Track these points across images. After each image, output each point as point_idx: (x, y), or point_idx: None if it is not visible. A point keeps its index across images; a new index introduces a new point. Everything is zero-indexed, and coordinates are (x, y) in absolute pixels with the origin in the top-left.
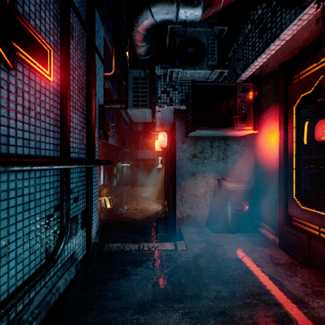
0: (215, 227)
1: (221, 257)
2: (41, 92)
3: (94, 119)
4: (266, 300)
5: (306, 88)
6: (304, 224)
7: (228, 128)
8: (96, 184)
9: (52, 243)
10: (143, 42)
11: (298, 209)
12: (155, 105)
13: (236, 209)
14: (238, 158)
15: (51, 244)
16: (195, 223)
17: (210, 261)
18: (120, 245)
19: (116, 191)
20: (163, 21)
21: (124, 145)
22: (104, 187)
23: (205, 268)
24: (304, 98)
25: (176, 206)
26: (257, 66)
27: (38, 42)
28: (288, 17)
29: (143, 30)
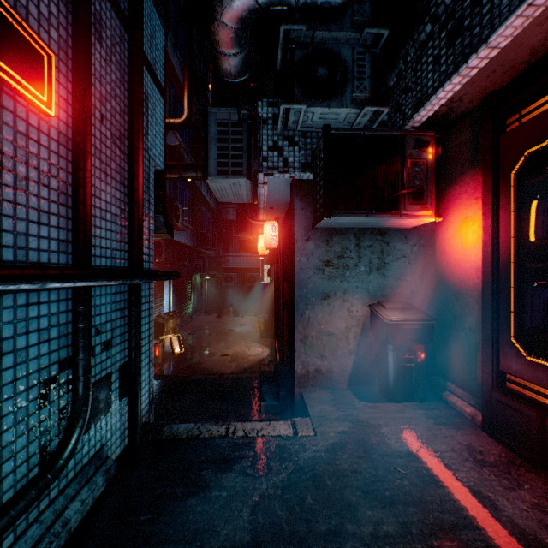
0: (364, 391)
1: (379, 450)
2: (30, 136)
3: (141, 194)
4: (470, 541)
5: (537, 138)
6: (531, 388)
7: (390, 213)
8: (149, 314)
9: (54, 433)
10: (233, 46)
11: (519, 362)
12: (258, 172)
13: (404, 360)
14: (405, 267)
15: (53, 435)
16: (329, 384)
17: (360, 459)
18: (193, 427)
19: (190, 324)
20: (271, 1)
21: (204, 245)
22: (171, 316)
23: (350, 474)
24: (532, 156)
25: (295, 353)
26: (443, 99)
27: (22, 36)
28: (506, 2)
29: (233, 20)
